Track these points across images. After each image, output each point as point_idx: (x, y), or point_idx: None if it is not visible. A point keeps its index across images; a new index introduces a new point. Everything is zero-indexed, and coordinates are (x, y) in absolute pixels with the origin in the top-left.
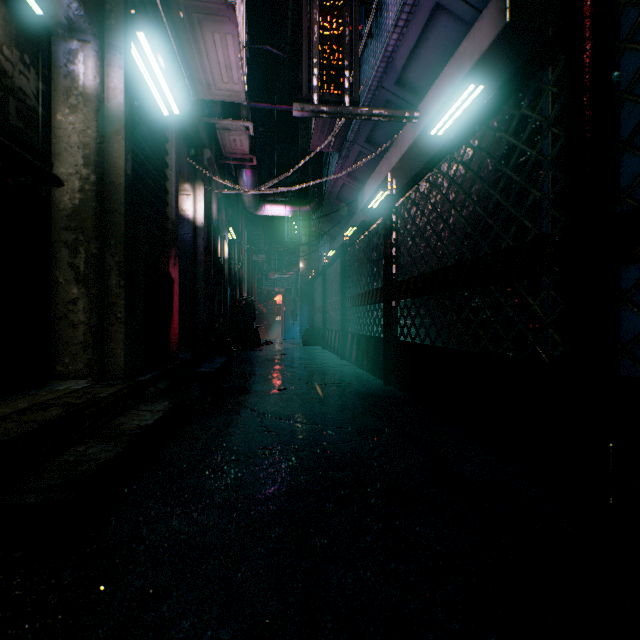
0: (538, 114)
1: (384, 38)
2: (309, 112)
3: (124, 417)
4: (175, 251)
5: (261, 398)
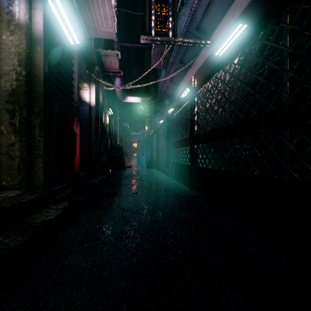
0: (293, 25)
1: (190, 4)
2: (149, 40)
3: (38, 213)
4: (77, 118)
5: (123, 198)
